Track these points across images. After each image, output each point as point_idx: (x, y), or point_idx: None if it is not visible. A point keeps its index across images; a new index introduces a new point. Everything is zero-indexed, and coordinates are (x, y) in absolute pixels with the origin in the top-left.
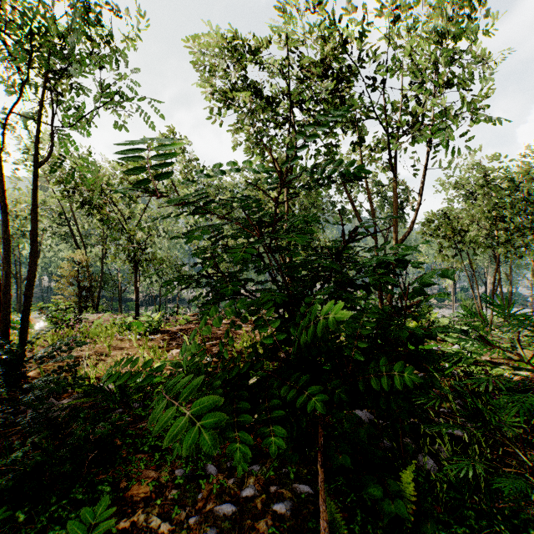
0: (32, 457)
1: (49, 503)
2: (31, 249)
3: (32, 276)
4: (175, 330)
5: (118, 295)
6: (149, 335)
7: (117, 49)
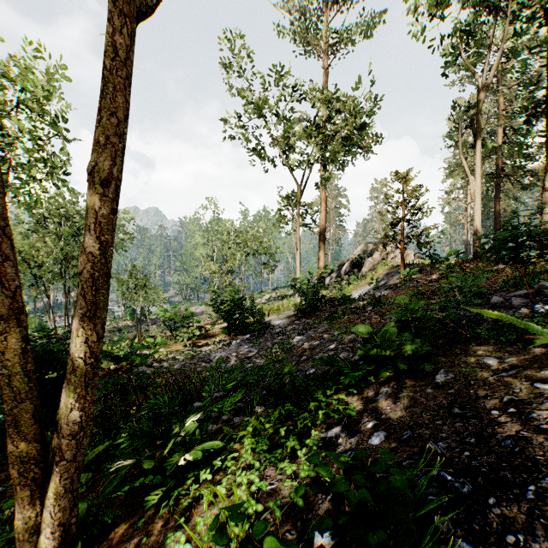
0: None
1: None
2: None
3: None
4: None
5: None
6: None
7: None
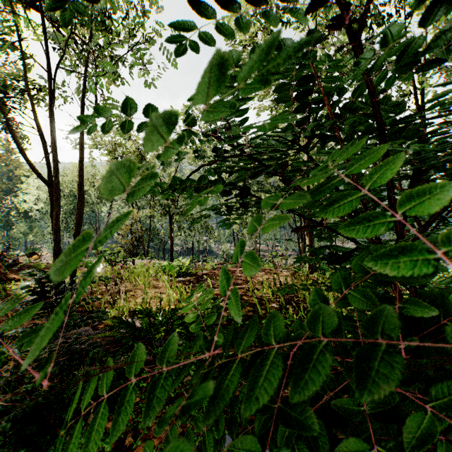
0: (34, 397)
1: (54, 447)
2: (79, 195)
3: (79, 219)
4: (201, 274)
5: (162, 246)
6: (179, 277)
7: (147, 12)
